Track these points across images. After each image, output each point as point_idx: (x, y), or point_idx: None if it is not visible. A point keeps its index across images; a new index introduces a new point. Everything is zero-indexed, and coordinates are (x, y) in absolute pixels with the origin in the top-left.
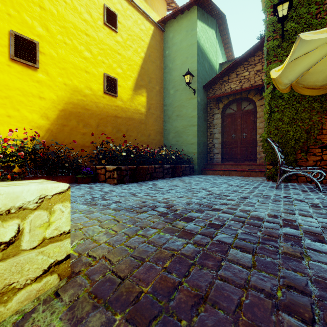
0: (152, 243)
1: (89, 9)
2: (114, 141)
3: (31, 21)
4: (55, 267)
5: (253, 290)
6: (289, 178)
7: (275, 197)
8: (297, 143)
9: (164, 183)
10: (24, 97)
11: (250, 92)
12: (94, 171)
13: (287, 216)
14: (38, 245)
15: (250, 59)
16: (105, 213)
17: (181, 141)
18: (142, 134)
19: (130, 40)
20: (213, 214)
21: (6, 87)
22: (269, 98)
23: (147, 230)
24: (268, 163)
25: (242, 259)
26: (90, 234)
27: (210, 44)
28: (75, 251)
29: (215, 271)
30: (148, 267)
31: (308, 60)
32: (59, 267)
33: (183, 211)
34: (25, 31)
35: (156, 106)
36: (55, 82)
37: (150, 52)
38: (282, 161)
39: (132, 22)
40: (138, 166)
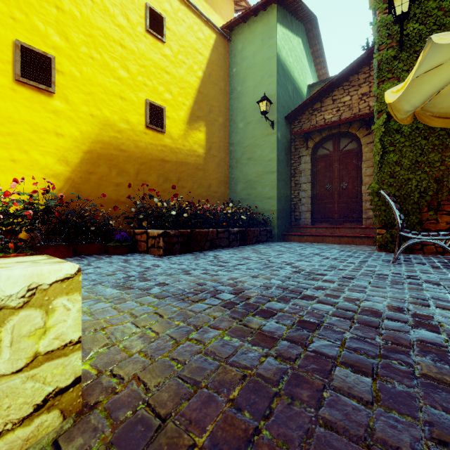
0: (211, 354)
1: (126, 10)
2: (161, 194)
3: (44, 28)
4: (55, 400)
5: (382, 449)
6: (411, 248)
7: (394, 277)
8: (423, 197)
9: (231, 254)
10: (34, 133)
11: (352, 125)
12: (131, 238)
13: (419, 309)
14: (26, 366)
15: (352, 77)
16: (143, 303)
17: (254, 194)
18: (200, 185)
19: (182, 53)
20: (304, 305)
21: (9, 119)
22: (381, 132)
23: (204, 331)
24: (380, 225)
25: (356, 386)
26: (117, 338)
27: (295, 58)
28: (92, 367)
29: (314, 409)
30: (205, 399)
31: (441, 76)
32: (62, 398)
33: (258, 299)
34: (36, 42)
35: (218, 145)
36: (78, 112)
37: (211, 70)
38: (403, 224)
39: (185, 28)
40: (194, 230)
